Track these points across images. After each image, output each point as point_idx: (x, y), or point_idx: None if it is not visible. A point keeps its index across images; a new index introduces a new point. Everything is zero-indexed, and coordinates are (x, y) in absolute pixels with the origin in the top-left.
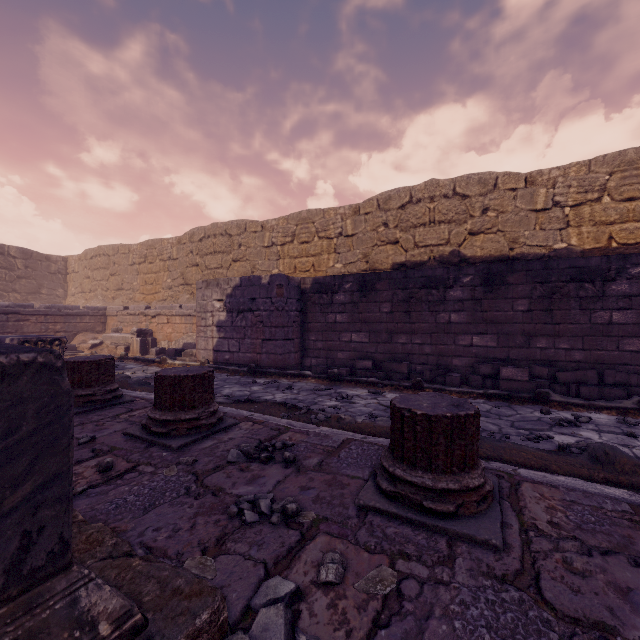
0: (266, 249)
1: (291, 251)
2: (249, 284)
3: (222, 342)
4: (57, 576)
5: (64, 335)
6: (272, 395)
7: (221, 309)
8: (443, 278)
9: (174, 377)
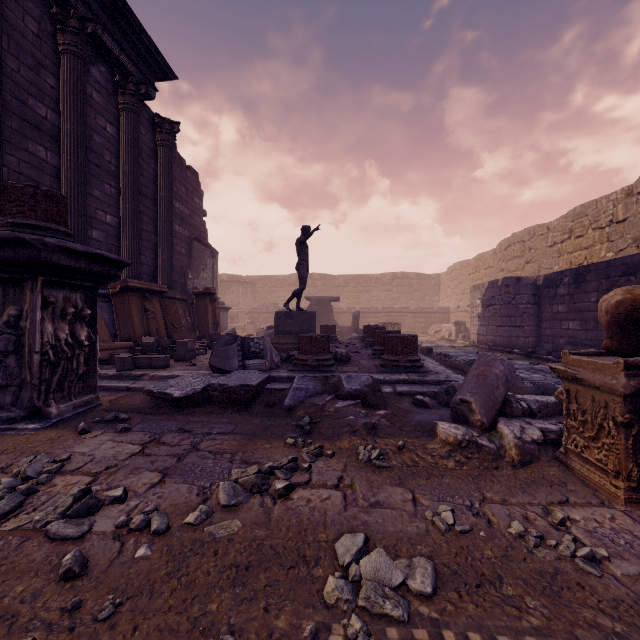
0: (549, 248)
1: (567, 247)
2: (492, 286)
3: (479, 328)
4: None
5: (425, 325)
6: (467, 357)
7: (479, 305)
8: (639, 264)
9: (369, 328)
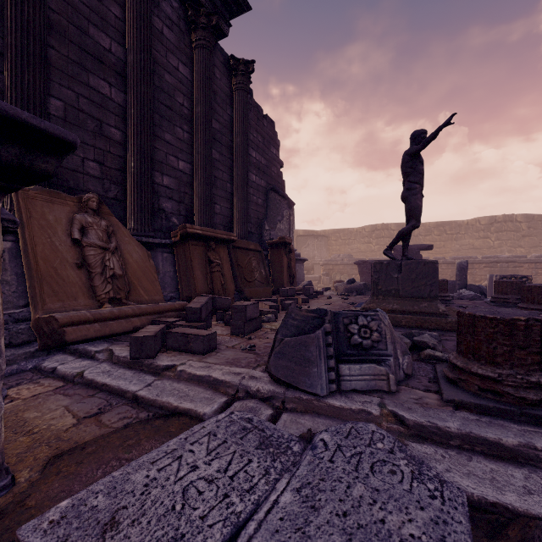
0: None
1: None
2: None
3: None
4: (435, 300)
5: None
6: None
7: None
8: None
9: (528, 286)
